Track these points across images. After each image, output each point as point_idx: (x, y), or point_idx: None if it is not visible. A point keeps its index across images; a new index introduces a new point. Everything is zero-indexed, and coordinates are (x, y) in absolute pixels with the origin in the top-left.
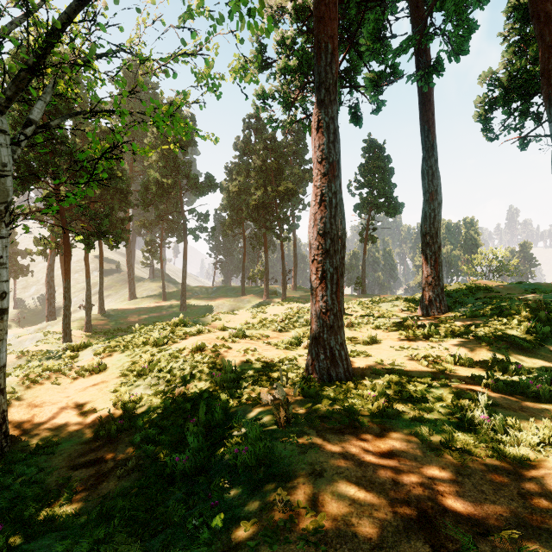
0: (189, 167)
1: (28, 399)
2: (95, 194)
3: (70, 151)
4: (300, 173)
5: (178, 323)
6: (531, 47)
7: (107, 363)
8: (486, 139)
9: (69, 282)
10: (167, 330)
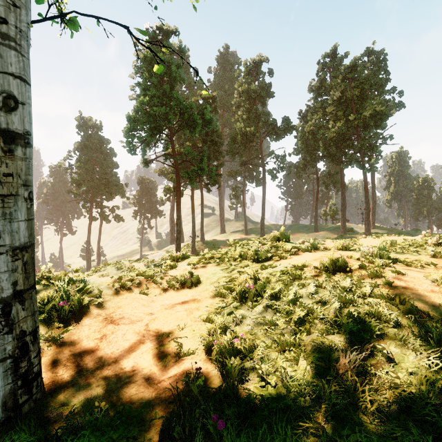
0: (267, 116)
1: (109, 308)
2: (197, 149)
3: (179, 102)
4: (382, 103)
5: (280, 237)
6: None
7: (200, 275)
8: None
9: (179, 211)
10: (267, 244)
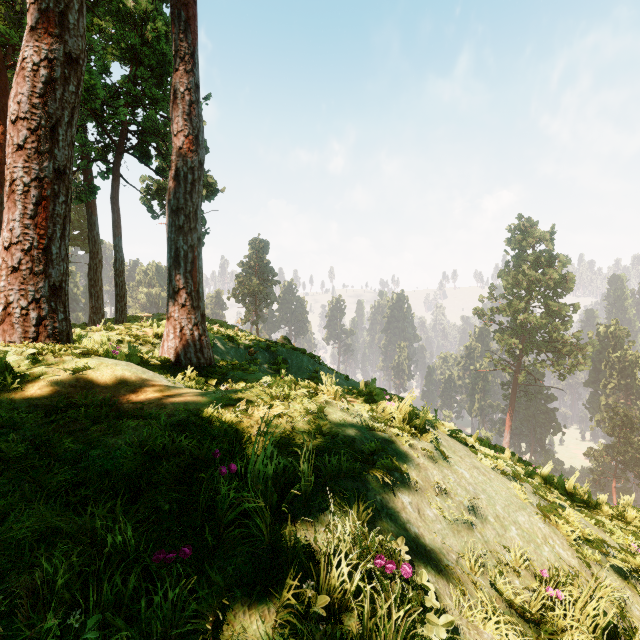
0: None
1: None
2: None
3: None
4: None
5: None
6: (167, 176)
7: None
8: (152, 216)
9: None
10: None
